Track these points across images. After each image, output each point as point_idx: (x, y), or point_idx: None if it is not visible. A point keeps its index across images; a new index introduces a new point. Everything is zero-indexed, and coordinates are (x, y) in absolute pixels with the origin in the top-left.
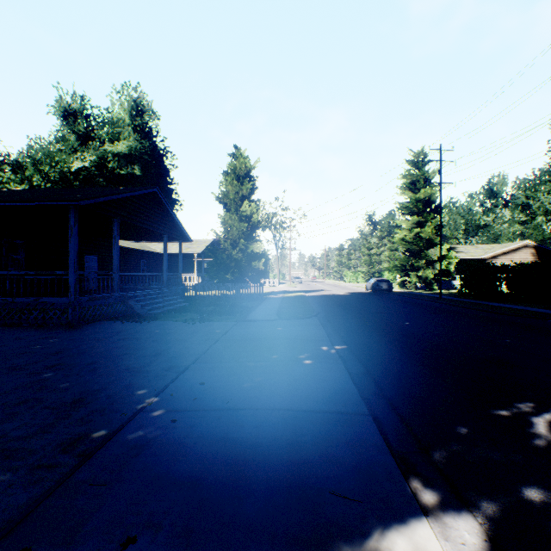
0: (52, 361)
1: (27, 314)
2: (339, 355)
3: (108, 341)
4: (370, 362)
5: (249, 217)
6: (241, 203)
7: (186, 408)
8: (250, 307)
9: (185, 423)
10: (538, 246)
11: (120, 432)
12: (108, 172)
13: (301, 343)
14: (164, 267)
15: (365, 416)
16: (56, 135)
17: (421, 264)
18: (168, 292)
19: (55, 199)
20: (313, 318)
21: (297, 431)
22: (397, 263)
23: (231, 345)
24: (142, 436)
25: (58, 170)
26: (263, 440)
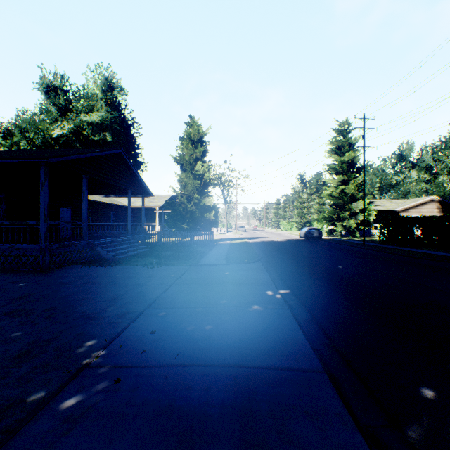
0: (13, 306)
1: (2, 260)
2: (284, 299)
3: (71, 285)
4: (315, 308)
5: (201, 175)
6: (195, 164)
7: (133, 363)
8: (203, 252)
9: (129, 384)
10: (442, 201)
11: (57, 397)
12: (83, 138)
13: (248, 287)
14: (129, 218)
15: (320, 373)
16: (40, 107)
17: (345, 216)
18: (132, 239)
19: (27, 156)
20: (258, 263)
21: (250, 396)
22: (325, 214)
23: (183, 289)
24: (79, 402)
25: (42, 136)
26: (213, 410)
